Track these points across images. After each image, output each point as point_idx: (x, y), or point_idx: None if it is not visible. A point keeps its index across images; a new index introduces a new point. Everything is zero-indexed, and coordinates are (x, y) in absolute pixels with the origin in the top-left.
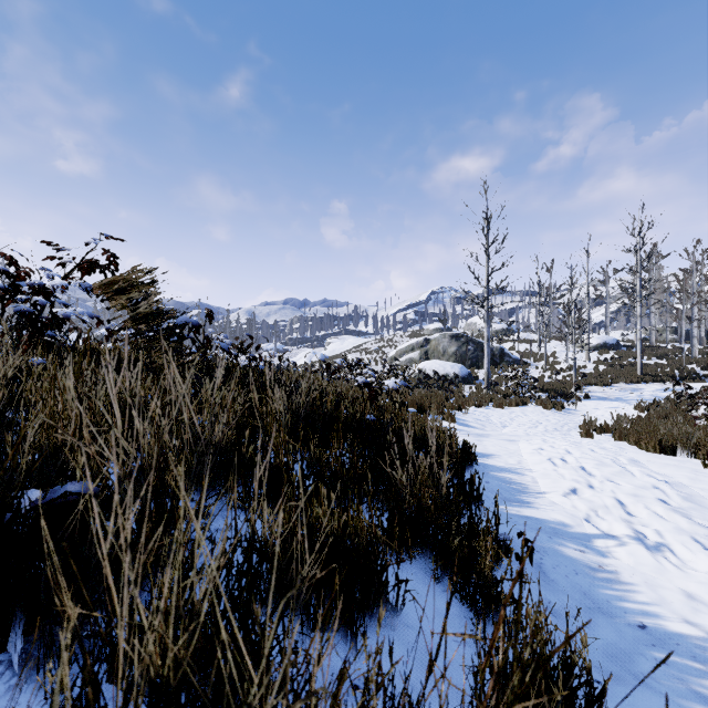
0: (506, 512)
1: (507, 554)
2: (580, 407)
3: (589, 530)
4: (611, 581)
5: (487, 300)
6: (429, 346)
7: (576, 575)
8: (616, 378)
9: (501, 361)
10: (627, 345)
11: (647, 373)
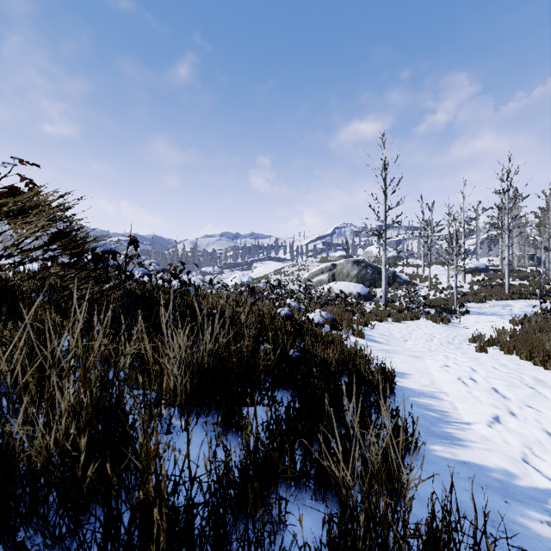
0: (440, 456)
1: None
2: (462, 321)
3: (539, 482)
4: None
5: (384, 232)
6: (336, 270)
7: None
8: (489, 296)
9: (394, 282)
10: (494, 269)
11: (513, 292)
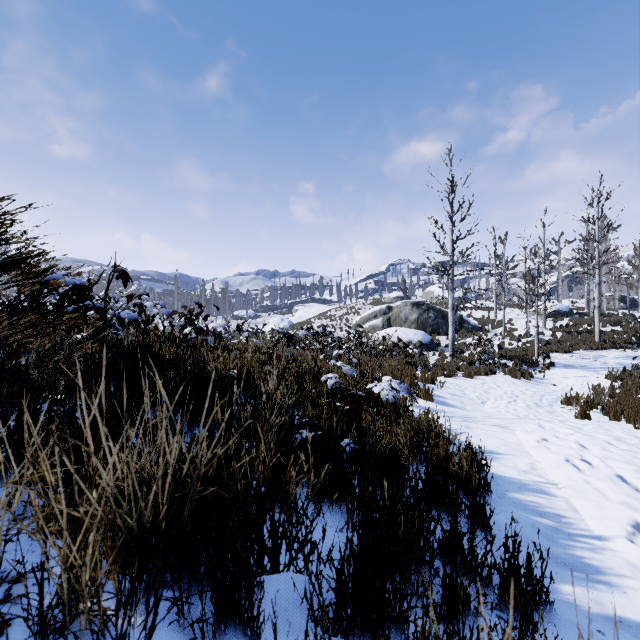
0: (579, 607)
1: None
2: (547, 376)
3: None
4: None
5: (452, 268)
6: (392, 314)
7: None
8: (576, 345)
9: (461, 327)
10: (579, 312)
11: (605, 340)
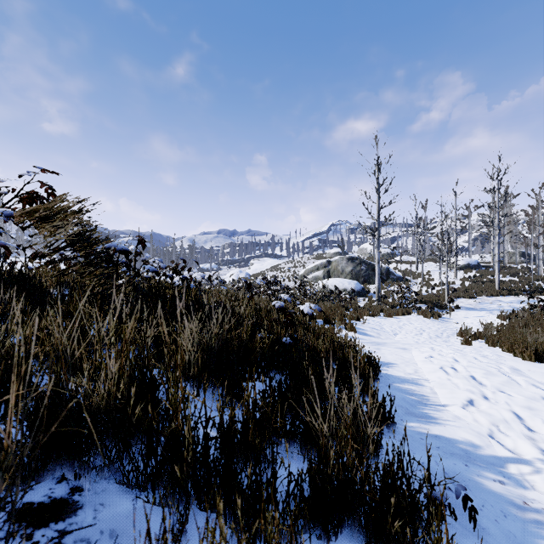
0: (415, 431)
1: (434, 501)
2: (453, 316)
3: (499, 452)
4: (543, 525)
5: (377, 230)
6: (331, 267)
7: (506, 519)
8: (479, 292)
9: (387, 278)
10: (486, 266)
11: (504, 288)
